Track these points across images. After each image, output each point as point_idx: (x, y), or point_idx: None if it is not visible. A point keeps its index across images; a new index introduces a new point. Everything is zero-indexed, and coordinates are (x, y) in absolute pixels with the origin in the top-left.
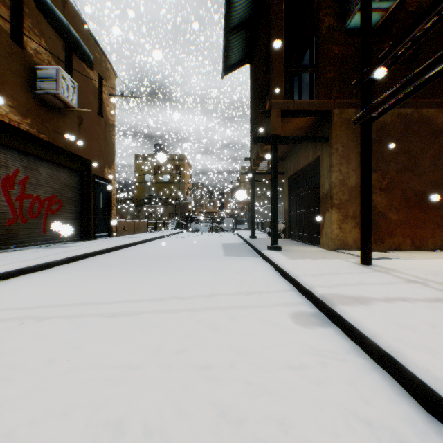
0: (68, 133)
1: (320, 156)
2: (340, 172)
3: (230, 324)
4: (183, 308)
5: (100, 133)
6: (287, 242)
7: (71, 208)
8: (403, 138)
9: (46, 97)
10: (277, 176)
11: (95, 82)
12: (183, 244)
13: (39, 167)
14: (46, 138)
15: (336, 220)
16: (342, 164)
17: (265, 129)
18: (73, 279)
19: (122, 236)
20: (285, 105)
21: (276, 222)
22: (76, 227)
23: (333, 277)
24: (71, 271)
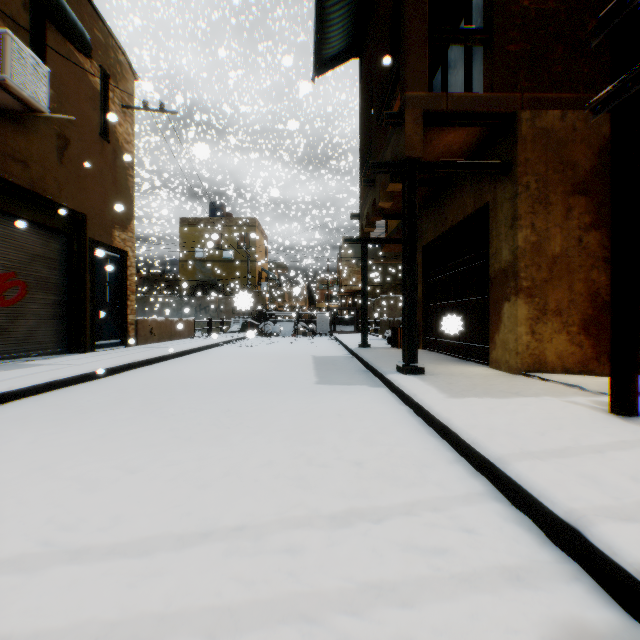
0: (37, 163)
1: (489, 203)
2: (533, 228)
3: None
4: (183, 606)
5: (104, 170)
6: (425, 356)
7: (47, 296)
8: None
9: None
10: (415, 235)
11: (96, 81)
12: (247, 359)
13: None
14: None
15: (524, 318)
16: (537, 213)
17: (391, 152)
18: None
19: (148, 344)
20: (431, 103)
21: (414, 321)
22: (58, 330)
23: (603, 467)
24: None
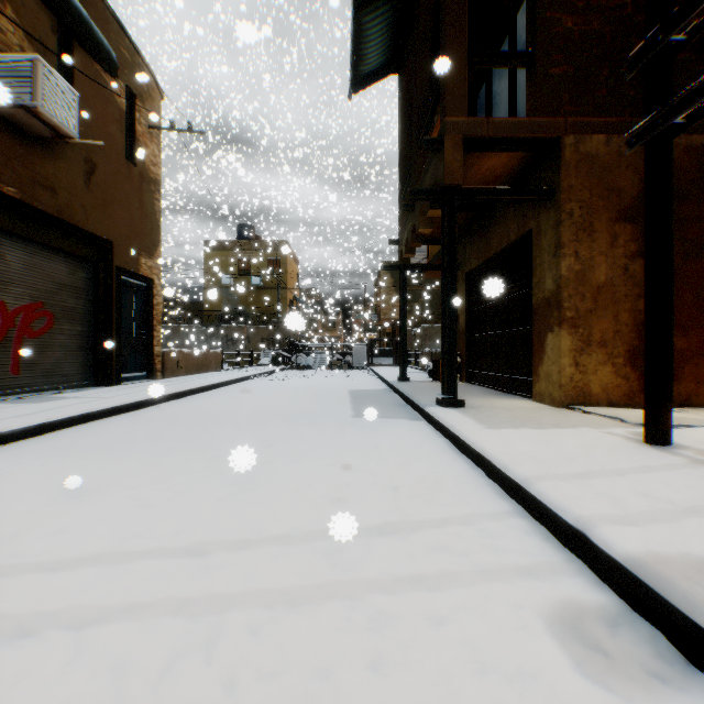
0: (64, 189)
1: (533, 229)
2: (577, 256)
3: (376, 676)
4: (244, 589)
5: (130, 194)
6: (467, 389)
7: (74, 326)
8: (695, 193)
9: (13, 115)
10: (455, 264)
11: (122, 102)
12: (280, 393)
13: (5, 248)
14: (15, 193)
15: (568, 349)
16: (581, 241)
17: (430, 178)
18: (15, 481)
19: (175, 377)
20: (471, 128)
21: (453, 353)
22: (84, 362)
23: (619, 486)
24: (30, 457)
